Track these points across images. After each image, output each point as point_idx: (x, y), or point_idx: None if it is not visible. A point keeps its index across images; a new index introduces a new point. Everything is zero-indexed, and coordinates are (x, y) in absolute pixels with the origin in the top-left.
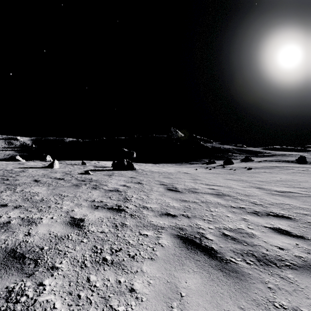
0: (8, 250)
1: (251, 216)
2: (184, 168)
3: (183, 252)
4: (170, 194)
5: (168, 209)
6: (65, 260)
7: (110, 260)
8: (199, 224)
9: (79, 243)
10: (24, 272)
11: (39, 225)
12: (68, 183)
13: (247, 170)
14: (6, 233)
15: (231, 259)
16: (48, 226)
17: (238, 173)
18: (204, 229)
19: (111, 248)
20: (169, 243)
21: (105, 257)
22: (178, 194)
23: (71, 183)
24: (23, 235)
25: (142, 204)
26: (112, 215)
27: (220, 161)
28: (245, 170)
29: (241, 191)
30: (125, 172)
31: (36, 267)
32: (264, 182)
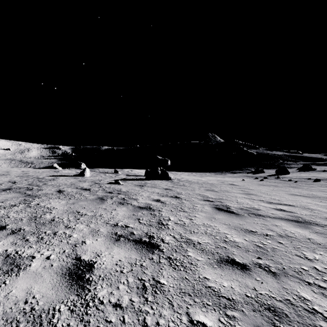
0: None
1: None
2: (228, 178)
3: None
4: (222, 217)
5: (228, 249)
6: None
7: None
8: (307, 299)
9: None
10: None
11: (22, 273)
12: (93, 196)
13: (313, 182)
14: None
15: None
16: (33, 277)
17: (304, 186)
18: (326, 318)
19: None
20: None
21: None
22: (233, 217)
23: (96, 195)
24: None
25: (184, 236)
26: (140, 257)
27: (270, 169)
28: (311, 182)
29: None
30: (159, 182)
31: None
32: None
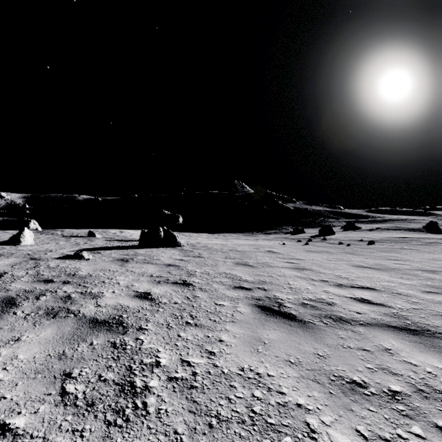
0: None
1: None
2: (262, 242)
3: None
4: (278, 334)
5: None
6: None
7: None
8: None
9: None
10: None
11: None
12: None
13: (368, 245)
14: None
15: None
16: None
17: (363, 252)
18: None
19: None
20: None
21: None
22: (299, 333)
23: (3, 292)
24: None
25: None
26: None
27: (311, 229)
28: (366, 246)
29: None
30: (160, 251)
31: None
32: None
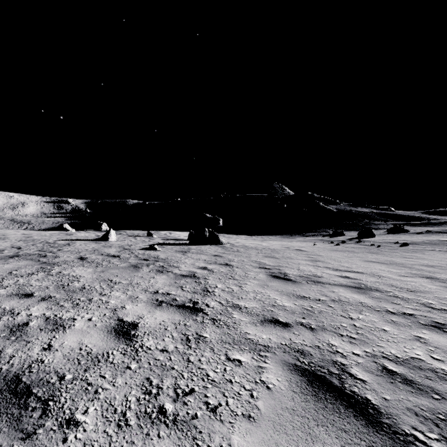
0: (10, 378)
1: (431, 334)
2: (296, 243)
3: (311, 406)
4: (277, 284)
5: (275, 312)
6: (94, 407)
7: (171, 414)
8: (334, 345)
9: (123, 371)
10: (20, 428)
11: (68, 331)
12: (124, 263)
13: (400, 246)
14: (16, 343)
15: (415, 433)
16: (81, 333)
17: (386, 252)
18: (344, 356)
19: (176, 385)
20: (282, 382)
21: (164, 405)
22: (289, 284)
23: (128, 263)
24: (39, 349)
25: (231, 301)
26: (183, 319)
27: (352, 231)
28: (396, 247)
29: (399, 282)
30: (207, 247)
31: (42, 419)
32: (437, 268)
